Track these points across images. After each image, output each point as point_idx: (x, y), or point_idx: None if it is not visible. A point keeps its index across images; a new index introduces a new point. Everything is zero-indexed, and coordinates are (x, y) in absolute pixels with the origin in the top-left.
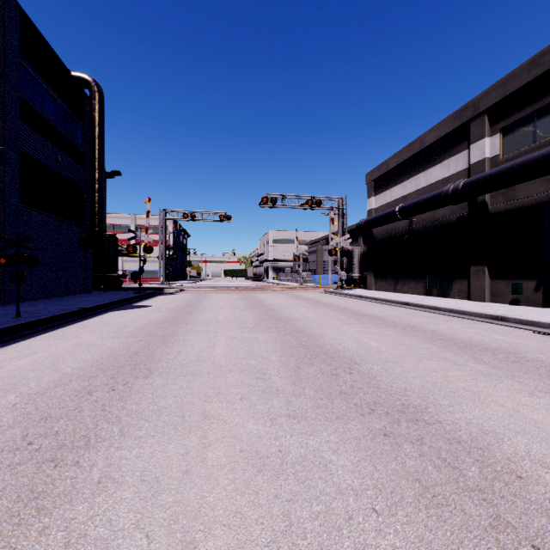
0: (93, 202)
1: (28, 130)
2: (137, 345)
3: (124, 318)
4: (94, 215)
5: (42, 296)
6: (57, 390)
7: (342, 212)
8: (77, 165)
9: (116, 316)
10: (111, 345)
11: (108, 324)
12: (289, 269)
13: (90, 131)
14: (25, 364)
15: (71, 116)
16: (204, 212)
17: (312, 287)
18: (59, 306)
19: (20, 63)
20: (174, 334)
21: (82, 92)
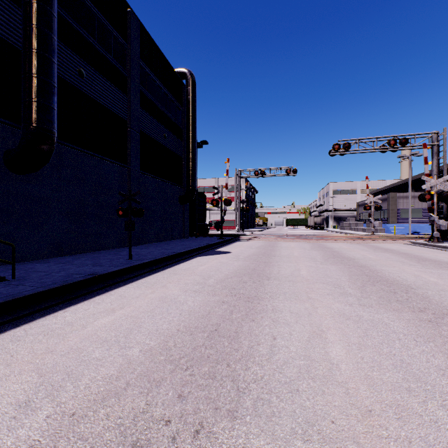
0: (188, 167)
1: (146, 115)
2: (217, 310)
3: (207, 265)
4: (188, 177)
5: (155, 240)
6: (98, 414)
7: (437, 149)
8: (178, 139)
9: (201, 262)
10: (191, 306)
11: (194, 271)
12: (352, 218)
13: (186, 112)
14: (103, 327)
15: (174, 102)
16: (271, 169)
17: (390, 237)
18: (162, 249)
19: (140, 65)
20: (257, 296)
21: (181, 83)
